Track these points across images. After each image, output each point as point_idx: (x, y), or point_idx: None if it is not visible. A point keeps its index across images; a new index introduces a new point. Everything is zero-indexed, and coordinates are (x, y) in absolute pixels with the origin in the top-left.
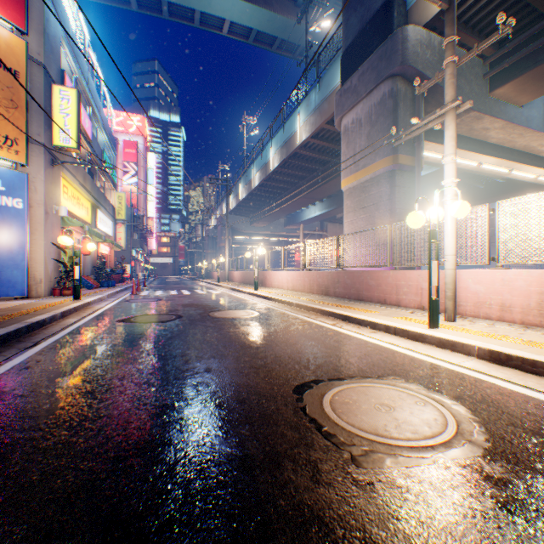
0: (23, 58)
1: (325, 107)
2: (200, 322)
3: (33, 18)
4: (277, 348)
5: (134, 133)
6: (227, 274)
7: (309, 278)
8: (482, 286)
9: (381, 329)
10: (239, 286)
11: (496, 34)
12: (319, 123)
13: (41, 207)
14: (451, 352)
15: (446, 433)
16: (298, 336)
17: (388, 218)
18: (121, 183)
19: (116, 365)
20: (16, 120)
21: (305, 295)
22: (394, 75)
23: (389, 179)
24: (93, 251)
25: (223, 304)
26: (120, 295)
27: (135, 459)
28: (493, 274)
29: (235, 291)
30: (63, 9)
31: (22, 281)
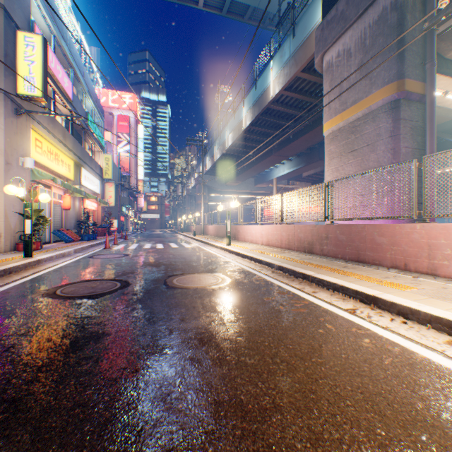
0: None
1: (301, 53)
2: (144, 299)
3: None
4: (275, 422)
5: (127, 109)
6: (202, 228)
7: (288, 232)
8: None
9: None
10: (212, 239)
11: None
12: (293, 72)
13: None
14: None
15: None
16: (307, 352)
17: (389, 159)
18: (116, 151)
19: None
20: None
21: (283, 252)
22: None
23: (392, 112)
24: (76, 206)
25: (189, 263)
26: (92, 249)
27: None
28: None
29: (207, 245)
30: None
31: None
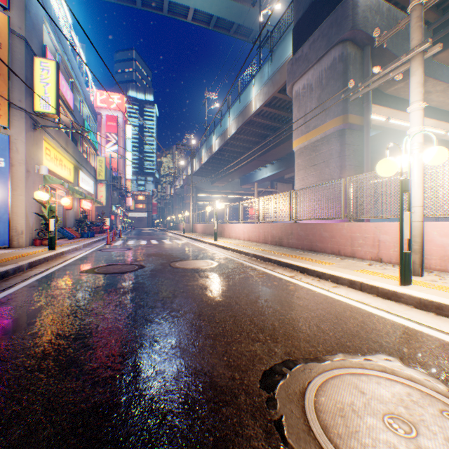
0: (4, 30)
1: (277, 77)
2: (160, 273)
3: None
4: (236, 307)
5: (115, 109)
6: (191, 226)
7: (264, 230)
8: None
9: (344, 283)
10: (201, 236)
11: None
12: (271, 92)
13: (22, 166)
14: (437, 315)
15: None
16: (258, 291)
17: (338, 174)
18: (104, 150)
19: (50, 332)
20: None
21: (260, 245)
22: (345, 40)
23: (339, 138)
24: (75, 206)
25: (185, 254)
26: (96, 244)
27: None
28: None
29: (197, 241)
30: None
31: (4, 233)
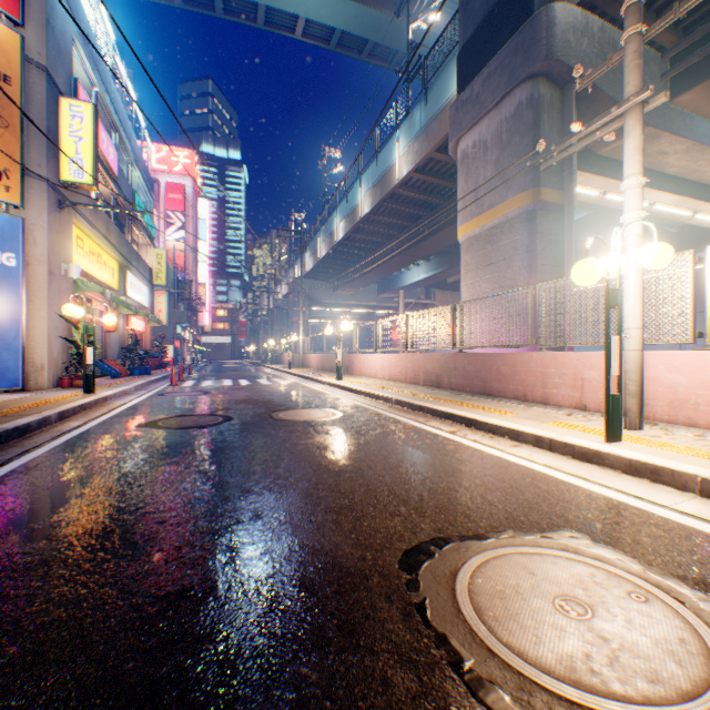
0: (16, 58)
1: (435, 128)
2: (256, 428)
3: (31, 3)
4: (370, 473)
5: (181, 173)
6: (301, 358)
7: (413, 363)
8: (682, 376)
9: (527, 441)
10: (316, 373)
11: None
12: (425, 151)
13: (42, 266)
14: (651, 483)
15: None
16: (402, 451)
17: (525, 278)
18: (164, 238)
19: (108, 506)
20: (6, 144)
21: (408, 387)
22: (535, 75)
23: (528, 223)
24: (120, 326)
25: (292, 400)
26: (154, 386)
27: None
28: (701, 358)
29: (310, 381)
30: None
31: (15, 368)
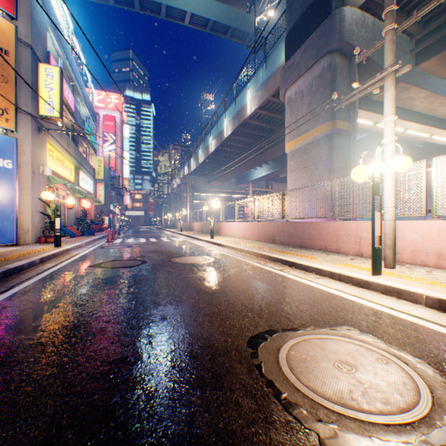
0: (12, 39)
1: (271, 82)
2: (161, 267)
3: (21, 5)
4: (230, 293)
5: (112, 109)
6: (188, 225)
7: (258, 228)
8: (419, 236)
9: (326, 275)
10: (198, 234)
11: (436, 0)
12: (265, 96)
13: (28, 168)
14: (397, 299)
15: (422, 405)
16: (250, 281)
17: (326, 175)
18: (102, 149)
19: (75, 312)
20: (6, 92)
21: (254, 243)
22: (333, 51)
23: (328, 142)
24: (76, 205)
25: (183, 251)
26: (97, 242)
27: (65, 441)
28: (430, 225)
29: (194, 239)
30: (48, 0)
31: (11, 231)
